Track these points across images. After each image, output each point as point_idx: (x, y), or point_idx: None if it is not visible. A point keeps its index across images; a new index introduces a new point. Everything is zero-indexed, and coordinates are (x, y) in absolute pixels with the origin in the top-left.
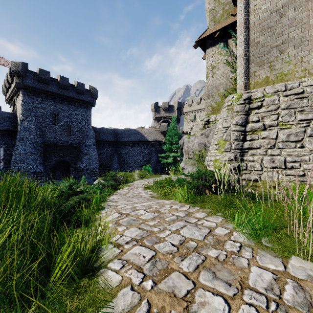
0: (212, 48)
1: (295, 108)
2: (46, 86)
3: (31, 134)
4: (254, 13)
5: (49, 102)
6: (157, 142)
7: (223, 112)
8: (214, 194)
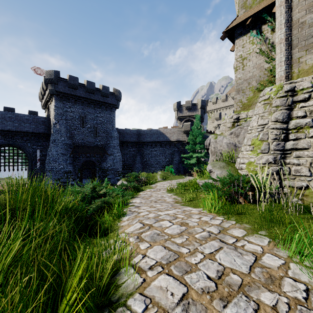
0: (243, 37)
1: None
2: (75, 91)
3: (62, 136)
4: None
5: (77, 106)
6: (179, 142)
7: (258, 107)
8: (250, 204)
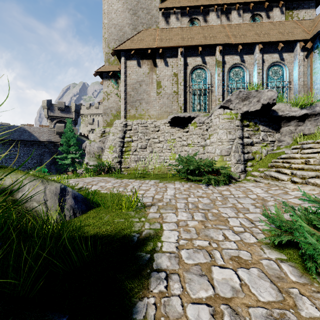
0: (108, 80)
1: (144, 133)
2: None
3: None
4: (129, 78)
5: None
6: (51, 142)
7: (112, 129)
8: (106, 174)
